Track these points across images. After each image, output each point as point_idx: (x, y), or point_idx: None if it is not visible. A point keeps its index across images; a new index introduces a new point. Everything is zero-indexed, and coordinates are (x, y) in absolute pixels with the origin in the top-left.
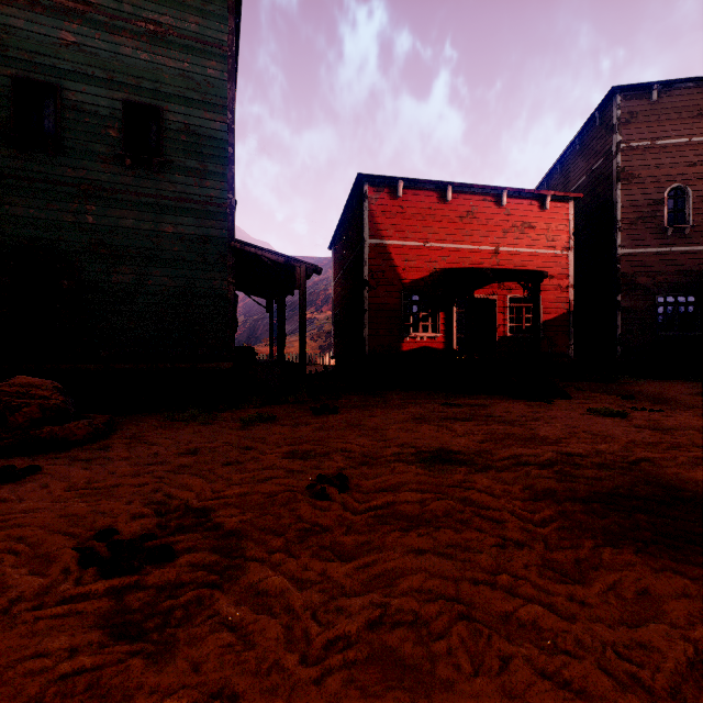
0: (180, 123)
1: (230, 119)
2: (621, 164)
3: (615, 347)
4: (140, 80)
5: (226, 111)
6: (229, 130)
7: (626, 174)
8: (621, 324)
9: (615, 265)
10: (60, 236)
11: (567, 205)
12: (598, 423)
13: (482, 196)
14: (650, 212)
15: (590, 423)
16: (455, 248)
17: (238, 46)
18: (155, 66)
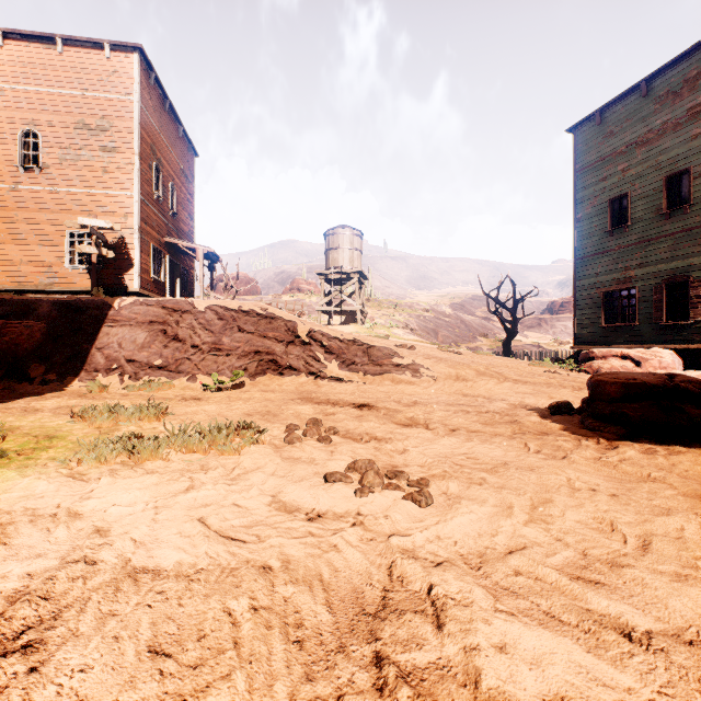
0: None
1: None
2: None
3: None
4: None
5: None
6: None
7: None
8: None
9: None
10: (690, 263)
11: None
12: None
13: None
14: None
15: None
16: None
17: None
18: None
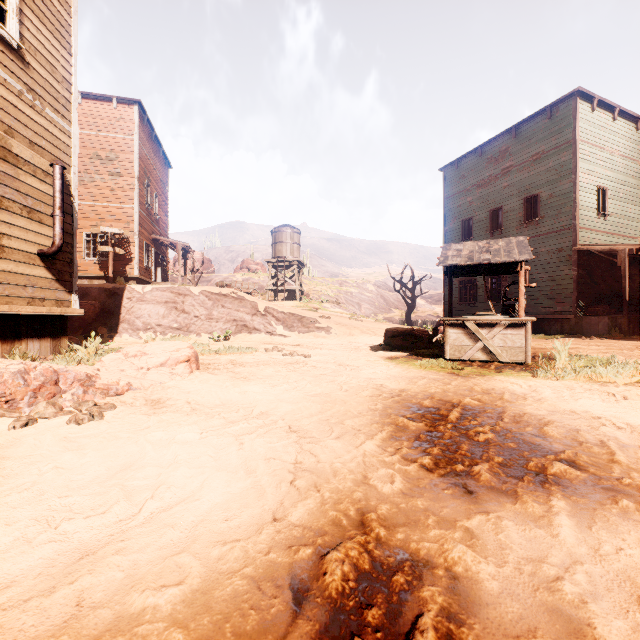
0: (547, 195)
1: (573, 178)
2: None
3: None
4: (529, 185)
5: (571, 175)
6: (572, 185)
7: None
8: None
9: None
10: None
11: None
12: None
13: None
14: None
15: None
16: None
17: (610, 103)
18: (536, 175)
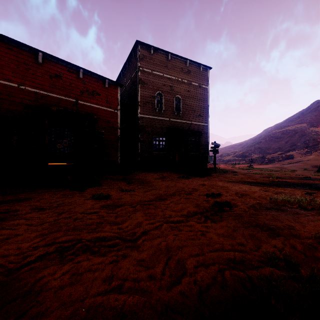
0: None
1: None
2: (140, 76)
3: (138, 158)
4: None
5: None
6: None
7: (142, 81)
8: (140, 148)
9: (138, 121)
10: None
11: (117, 88)
12: (82, 207)
13: (67, 68)
14: (151, 100)
15: (77, 208)
16: (46, 94)
17: None
18: None
